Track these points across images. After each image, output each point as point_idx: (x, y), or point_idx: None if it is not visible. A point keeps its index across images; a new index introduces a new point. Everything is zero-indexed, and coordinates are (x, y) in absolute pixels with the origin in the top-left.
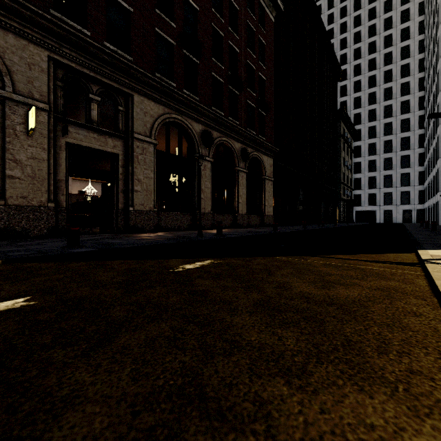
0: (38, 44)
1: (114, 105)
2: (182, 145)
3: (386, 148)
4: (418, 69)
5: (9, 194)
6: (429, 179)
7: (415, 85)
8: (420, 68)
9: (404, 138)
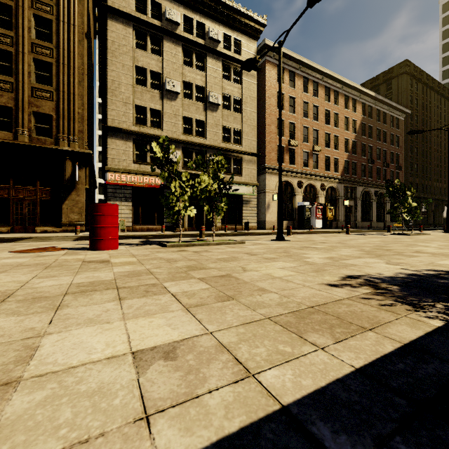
0: (342, 183)
1: (351, 191)
2: None
3: None
4: None
5: (339, 219)
6: None
7: None
8: None
9: None
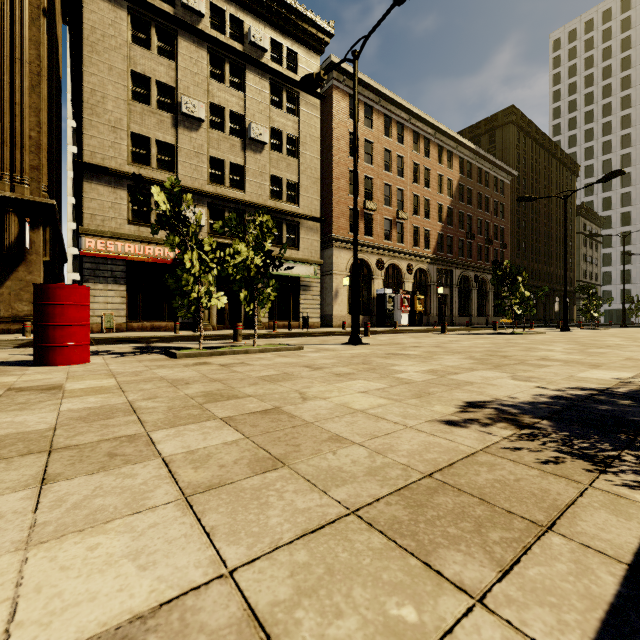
0: (435, 265)
1: (446, 275)
2: None
3: None
4: None
5: (431, 313)
6: None
7: None
8: None
9: None
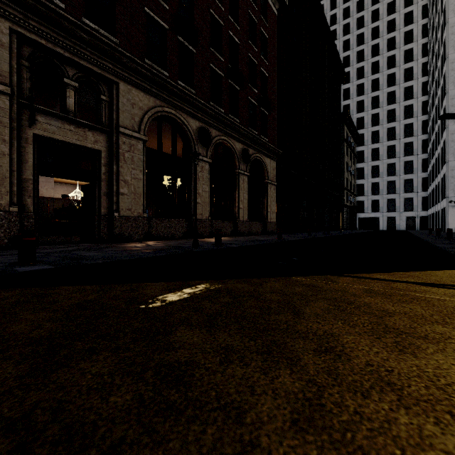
0: None
1: (96, 93)
2: (178, 145)
3: (389, 153)
4: (421, 73)
5: None
6: (433, 185)
7: (418, 89)
8: (423, 72)
9: (407, 144)
